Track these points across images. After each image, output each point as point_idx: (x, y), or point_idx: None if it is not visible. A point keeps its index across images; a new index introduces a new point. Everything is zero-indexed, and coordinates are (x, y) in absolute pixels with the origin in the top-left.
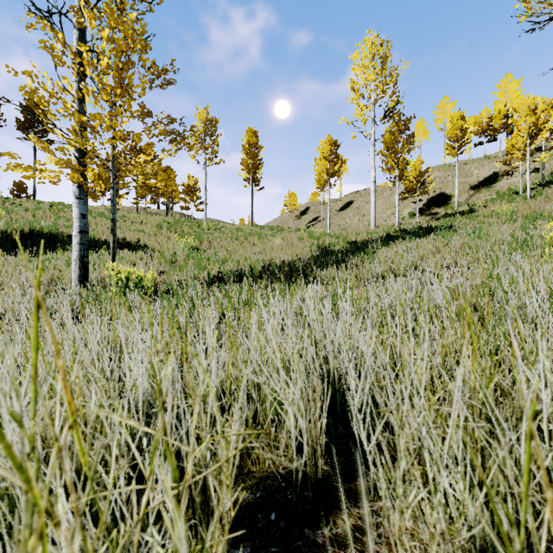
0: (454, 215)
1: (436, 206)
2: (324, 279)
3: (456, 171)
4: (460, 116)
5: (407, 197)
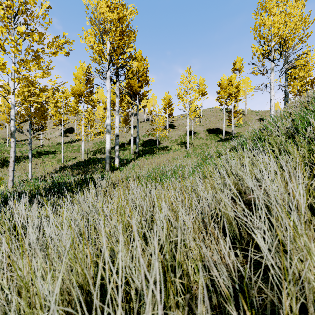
0: (66, 142)
1: (69, 133)
2: (2, 170)
3: (75, 121)
4: (76, 101)
5: (55, 128)
